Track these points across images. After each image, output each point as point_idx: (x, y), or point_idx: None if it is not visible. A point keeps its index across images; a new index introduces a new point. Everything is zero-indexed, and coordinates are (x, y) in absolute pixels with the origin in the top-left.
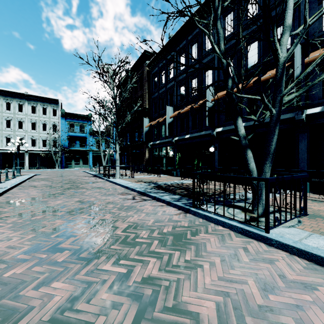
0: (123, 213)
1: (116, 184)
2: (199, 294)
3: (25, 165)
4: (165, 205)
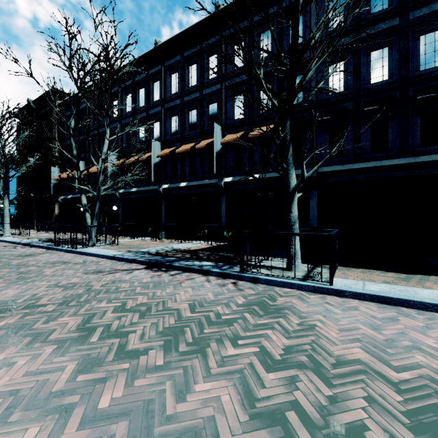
0: None
1: (2, 241)
2: (19, 261)
3: None
4: (40, 248)
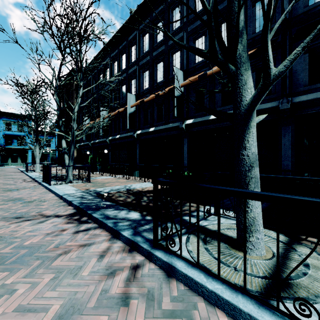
0: (2, 186)
1: (28, 176)
2: None
3: None
4: (36, 183)
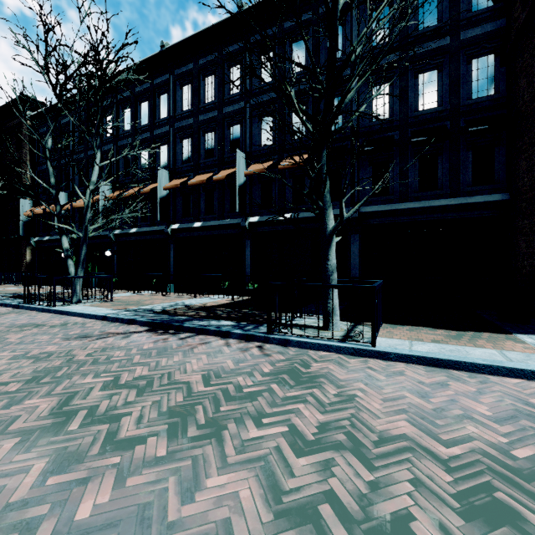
0: None
1: None
2: None
3: None
4: (3, 307)
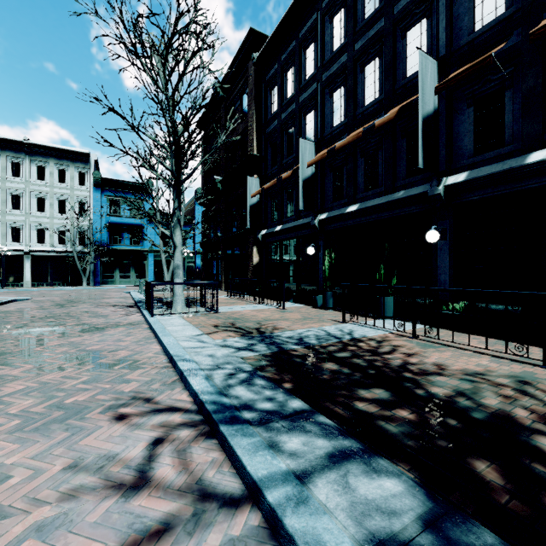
0: None
1: (156, 338)
2: None
3: (25, 280)
4: None
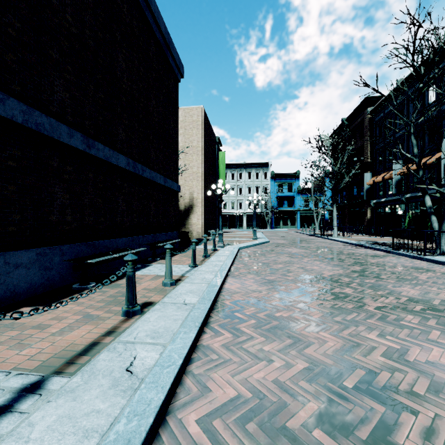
0: (345, 250)
1: (335, 241)
2: (373, 260)
3: (243, 226)
4: (375, 250)
